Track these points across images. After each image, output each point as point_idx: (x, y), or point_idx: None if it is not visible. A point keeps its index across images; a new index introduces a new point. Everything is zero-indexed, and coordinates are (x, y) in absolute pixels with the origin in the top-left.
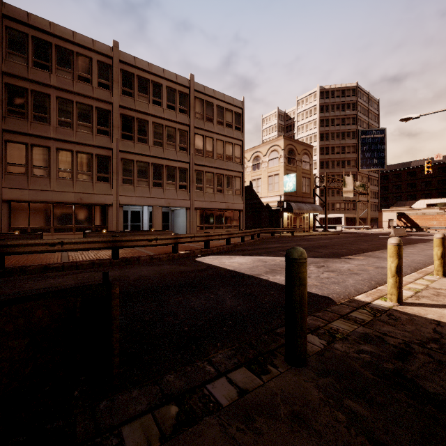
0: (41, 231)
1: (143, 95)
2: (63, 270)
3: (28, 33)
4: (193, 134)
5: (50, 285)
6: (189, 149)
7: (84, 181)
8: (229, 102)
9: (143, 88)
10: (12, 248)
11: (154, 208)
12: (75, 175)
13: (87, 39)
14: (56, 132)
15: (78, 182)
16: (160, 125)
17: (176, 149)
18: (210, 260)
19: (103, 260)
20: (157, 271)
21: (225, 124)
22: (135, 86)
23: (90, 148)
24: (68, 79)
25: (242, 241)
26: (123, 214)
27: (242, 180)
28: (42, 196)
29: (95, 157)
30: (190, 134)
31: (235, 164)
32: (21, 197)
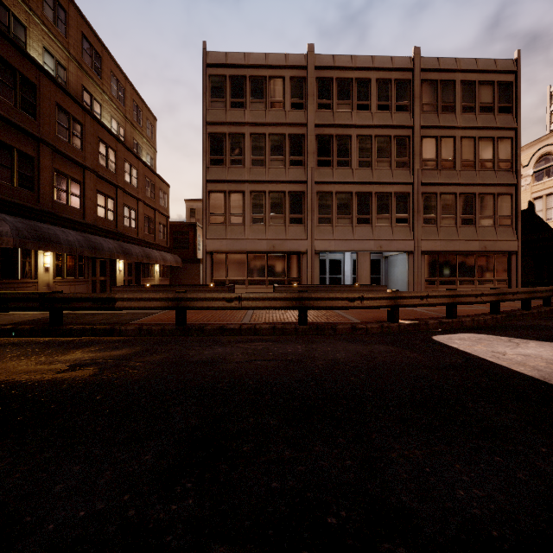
0: (237, 284)
1: (345, 103)
2: (240, 333)
3: (226, 74)
4: (418, 138)
5: (213, 357)
6: (411, 163)
7: (276, 225)
8: (487, 68)
9: (345, 93)
10: (192, 302)
11: (359, 254)
12: (268, 219)
13: (279, 56)
14: (250, 174)
15: (270, 228)
16: (367, 136)
17: (391, 166)
18: (466, 343)
19: (287, 324)
20: (363, 355)
21: (478, 108)
22: (334, 93)
23: (283, 185)
24: (261, 110)
25: (525, 308)
26: (320, 264)
27: (514, 200)
28: (238, 245)
29: (288, 195)
30: (414, 139)
31: (500, 172)
32: (221, 248)
